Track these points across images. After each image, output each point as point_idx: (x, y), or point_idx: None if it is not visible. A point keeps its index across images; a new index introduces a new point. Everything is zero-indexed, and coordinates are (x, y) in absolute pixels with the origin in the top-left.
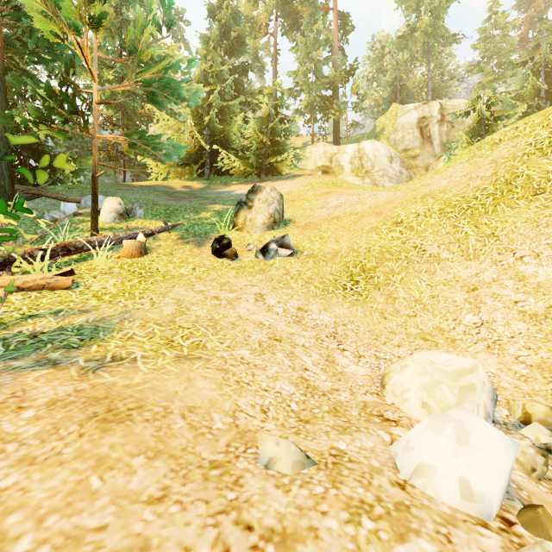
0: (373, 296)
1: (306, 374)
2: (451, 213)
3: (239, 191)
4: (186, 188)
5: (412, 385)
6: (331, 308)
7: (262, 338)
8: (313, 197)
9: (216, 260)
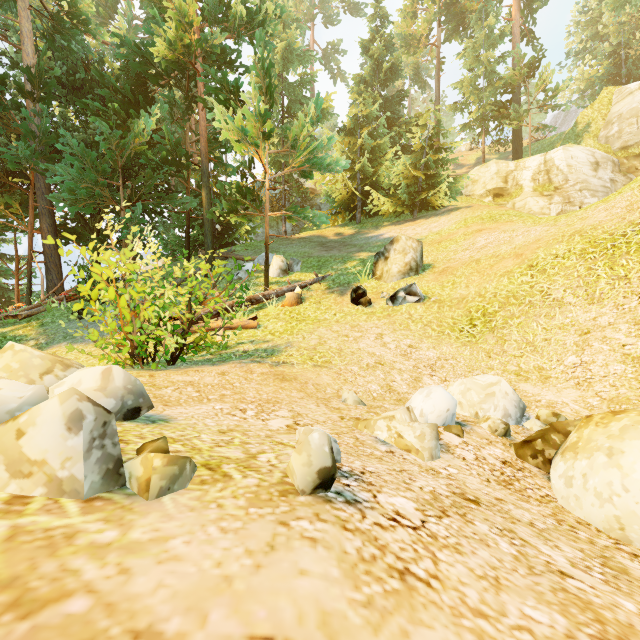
0: (485, 338)
1: (392, 384)
2: (591, 254)
3: (388, 234)
4: (338, 236)
5: (455, 391)
6: (440, 347)
7: (370, 362)
8: (462, 236)
9: (353, 307)
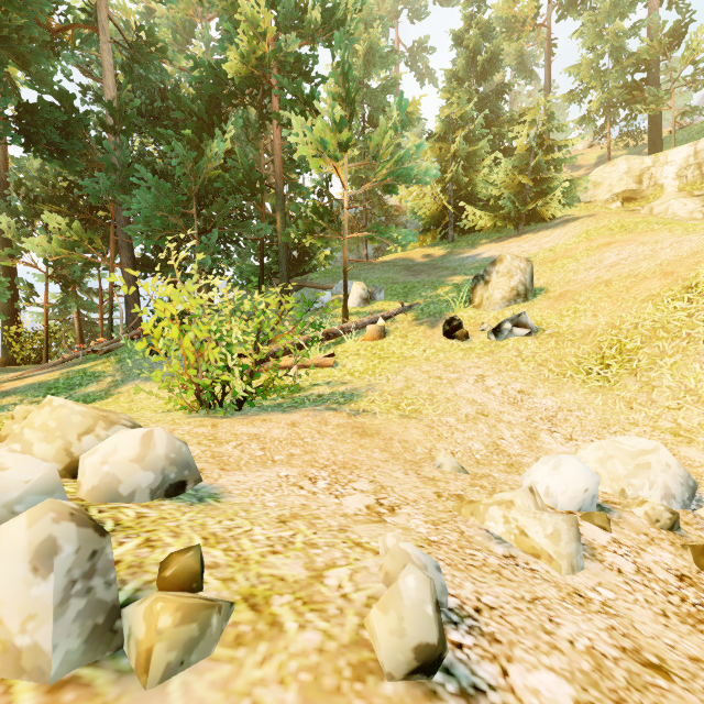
0: (623, 382)
1: (500, 442)
2: None
3: (486, 253)
4: (426, 258)
5: (589, 457)
6: (560, 393)
7: (470, 412)
8: (584, 252)
9: (446, 342)
